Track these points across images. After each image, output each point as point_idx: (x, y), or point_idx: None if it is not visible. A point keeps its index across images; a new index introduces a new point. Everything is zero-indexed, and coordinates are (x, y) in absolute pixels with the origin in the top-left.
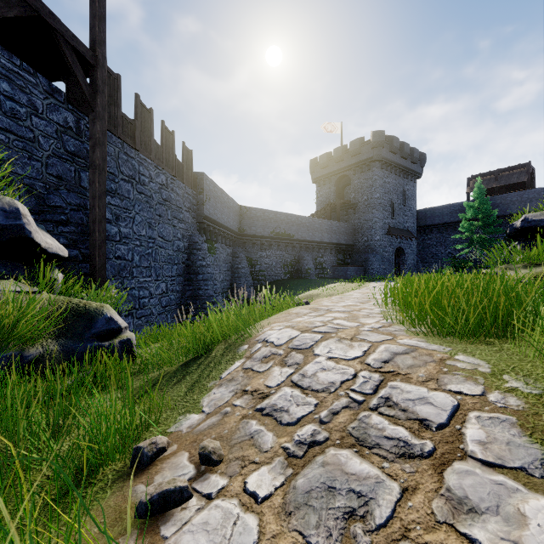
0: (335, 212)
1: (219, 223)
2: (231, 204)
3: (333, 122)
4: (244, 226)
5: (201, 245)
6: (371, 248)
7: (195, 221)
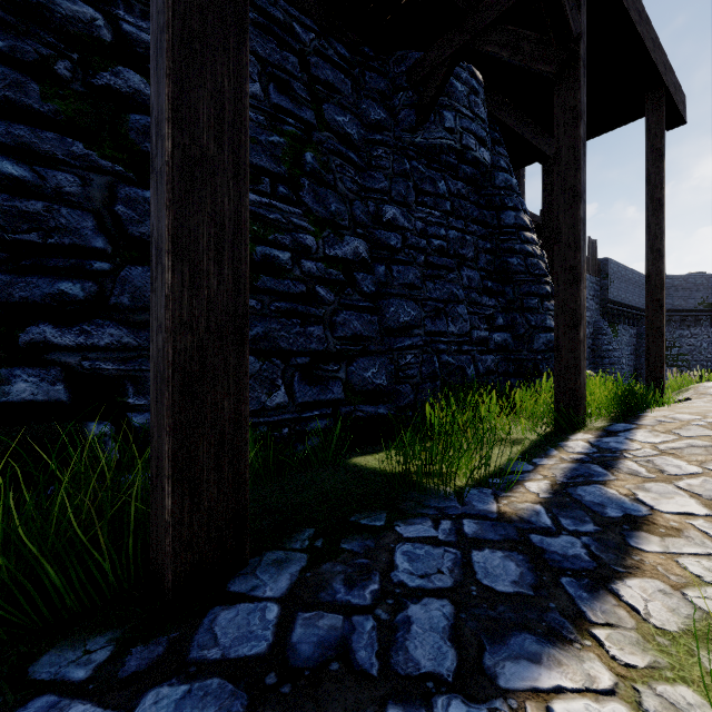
0: None
1: (623, 303)
2: (636, 278)
3: None
4: None
5: (606, 330)
6: None
7: (597, 307)
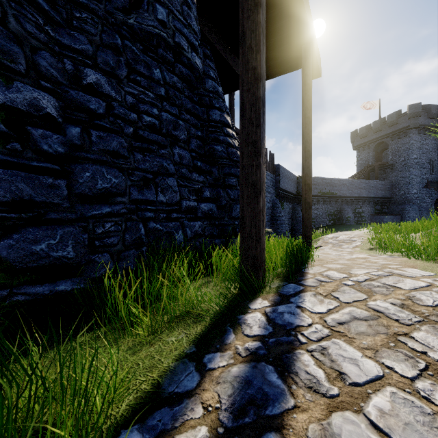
0: (373, 172)
1: (286, 190)
2: (292, 177)
3: (372, 101)
4: (300, 190)
5: (278, 205)
6: (408, 200)
7: (274, 191)
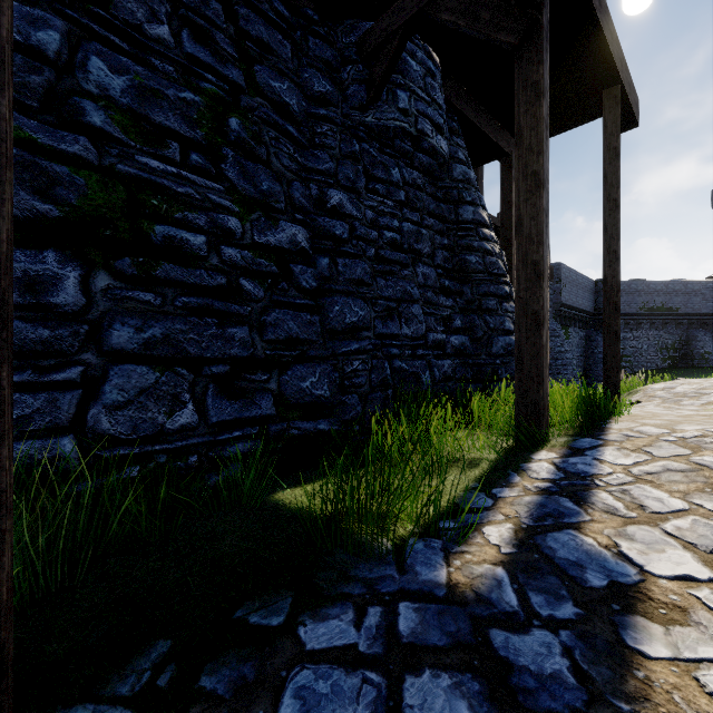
0: None
1: (574, 307)
2: (585, 283)
3: None
4: (600, 304)
5: (559, 332)
6: None
7: (551, 310)
